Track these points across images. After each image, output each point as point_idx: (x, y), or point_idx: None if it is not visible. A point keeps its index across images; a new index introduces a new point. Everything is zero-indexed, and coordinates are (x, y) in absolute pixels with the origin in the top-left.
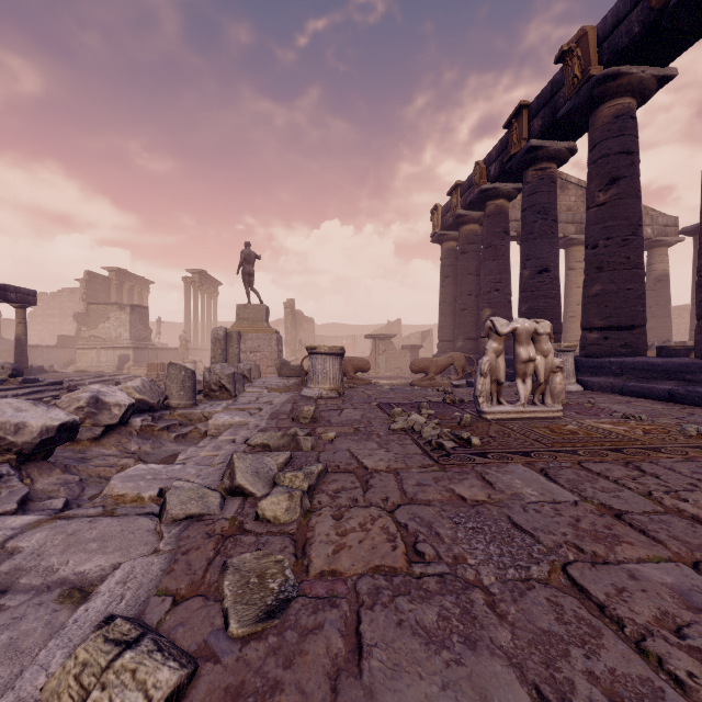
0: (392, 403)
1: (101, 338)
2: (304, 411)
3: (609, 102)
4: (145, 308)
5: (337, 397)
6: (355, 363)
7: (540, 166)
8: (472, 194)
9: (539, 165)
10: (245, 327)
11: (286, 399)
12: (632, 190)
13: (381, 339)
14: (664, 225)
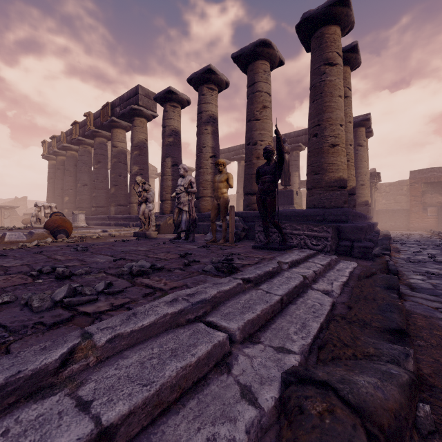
0: None
1: None
2: None
3: (98, 138)
4: None
5: None
6: None
7: (84, 146)
8: (60, 145)
9: (84, 145)
10: None
11: None
12: (104, 166)
13: (6, 209)
14: (153, 170)
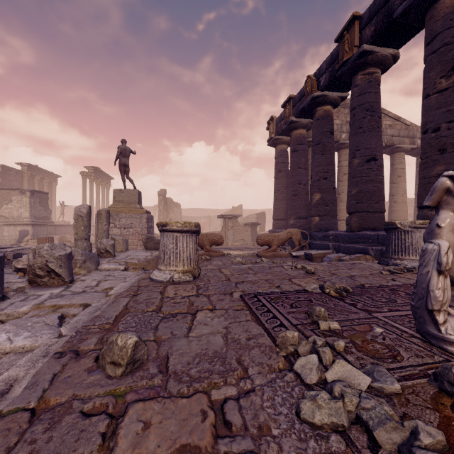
0: (259, 294)
1: (4, 216)
2: (114, 348)
3: None
4: (45, 193)
5: (191, 281)
6: (211, 238)
7: (368, 70)
8: (304, 102)
9: (367, 69)
10: (120, 207)
11: (128, 287)
12: None
13: (229, 218)
14: None
